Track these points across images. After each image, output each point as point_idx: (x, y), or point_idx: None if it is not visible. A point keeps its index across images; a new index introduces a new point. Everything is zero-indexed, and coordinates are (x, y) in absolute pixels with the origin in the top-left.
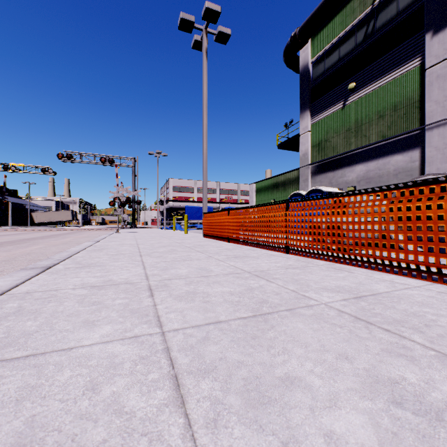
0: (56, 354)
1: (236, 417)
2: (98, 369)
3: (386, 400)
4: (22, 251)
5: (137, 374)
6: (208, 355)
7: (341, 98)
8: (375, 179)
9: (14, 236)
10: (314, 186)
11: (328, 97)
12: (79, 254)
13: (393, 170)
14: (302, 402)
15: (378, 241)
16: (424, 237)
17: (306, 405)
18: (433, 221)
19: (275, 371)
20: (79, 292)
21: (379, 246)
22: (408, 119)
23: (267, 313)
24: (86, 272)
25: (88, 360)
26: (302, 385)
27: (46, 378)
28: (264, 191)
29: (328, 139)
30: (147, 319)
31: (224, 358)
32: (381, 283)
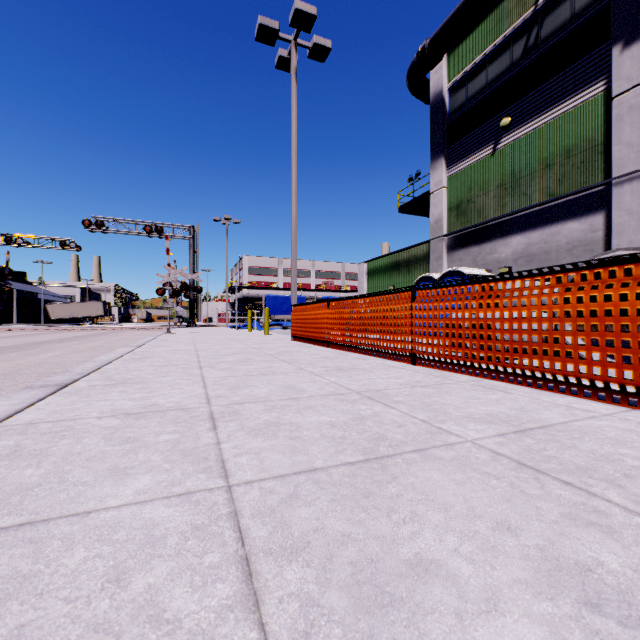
0: (66, 522)
1: (340, 629)
2: (128, 547)
3: (575, 600)
4: (30, 360)
5: (188, 554)
6: (297, 524)
7: (490, 140)
8: (539, 257)
9: (20, 338)
10: (451, 266)
11: (471, 138)
12: (111, 365)
13: (565, 244)
14: (443, 603)
15: (547, 347)
16: (617, 342)
17: (450, 608)
18: (630, 318)
19: (400, 551)
20: (108, 423)
21: (549, 355)
22: (588, 170)
23: (385, 456)
24: (119, 392)
25: (113, 532)
26: (442, 573)
27: (46, 562)
28: (379, 274)
29: (471, 198)
30: (206, 465)
31: (321, 529)
32: (553, 409)
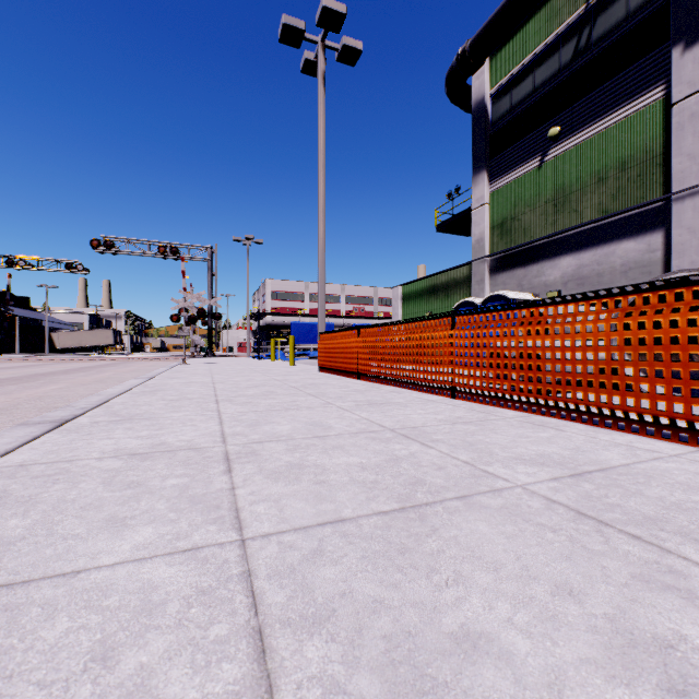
0: (49, 584)
1: None
2: (120, 616)
3: (657, 686)
4: (31, 393)
5: (190, 625)
6: (320, 587)
7: (537, 152)
8: (591, 280)
9: (21, 369)
10: (494, 290)
11: (516, 150)
12: (118, 399)
13: (620, 265)
14: (496, 690)
15: (604, 378)
16: (685, 373)
17: (506, 697)
18: None
19: (443, 621)
20: (109, 465)
21: (607, 388)
22: (645, 184)
23: (424, 505)
24: (124, 430)
25: (104, 597)
26: (493, 651)
27: (21, 635)
28: (415, 299)
29: (516, 216)
30: (218, 515)
31: (349, 593)
32: (613, 449)
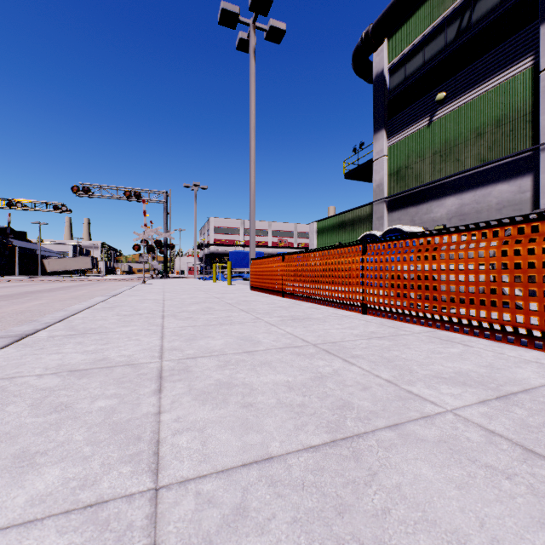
0: None
1: None
2: None
3: None
4: (16, 308)
5: None
6: None
7: (426, 113)
8: (471, 216)
9: (16, 288)
10: (391, 225)
11: (410, 112)
12: (80, 314)
13: (496, 204)
14: None
15: (508, 299)
16: None
17: None
18: None
19: None
20: (45, 384)
21: (510, 307)
22: (516, 137)
23: (355, 436)
24: (75, 344)
25: None
26: None
27: None
28: (327, 232)
29: (410, 165)
30: (136, 450)
31: None
32: (525, 366)
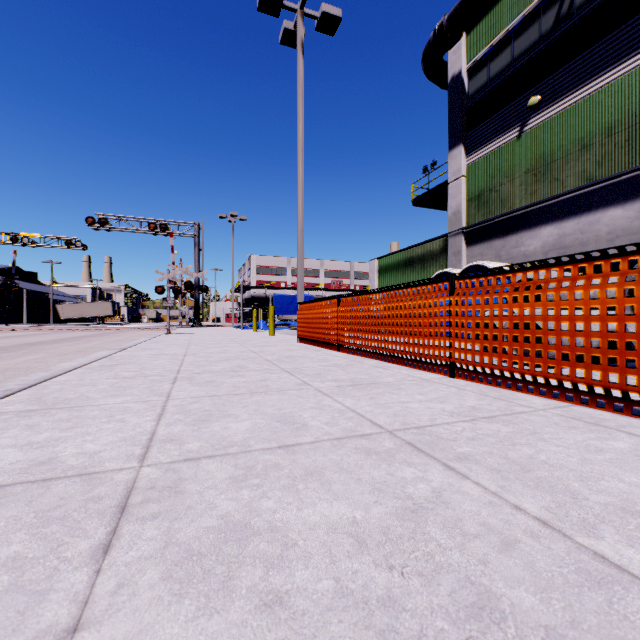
0: None
1: None
2: None
3: None
4: (1, 364)
5: None
6: None
7: (515, 122)
8: (574, 249)
9: (16, 339)
10: (471, 261)
11: (494, 121)
12: (64, 376)
13: (606, 233)
14: None
15: None
16: None
17: None
18: None
19: None
20: None
21: None
22: (634, 149)
23: None
24: (22, 429)
25: None
26: None
27: None
28: (391, 271)
29: (494, 187)
30: None
31: None
32: None
